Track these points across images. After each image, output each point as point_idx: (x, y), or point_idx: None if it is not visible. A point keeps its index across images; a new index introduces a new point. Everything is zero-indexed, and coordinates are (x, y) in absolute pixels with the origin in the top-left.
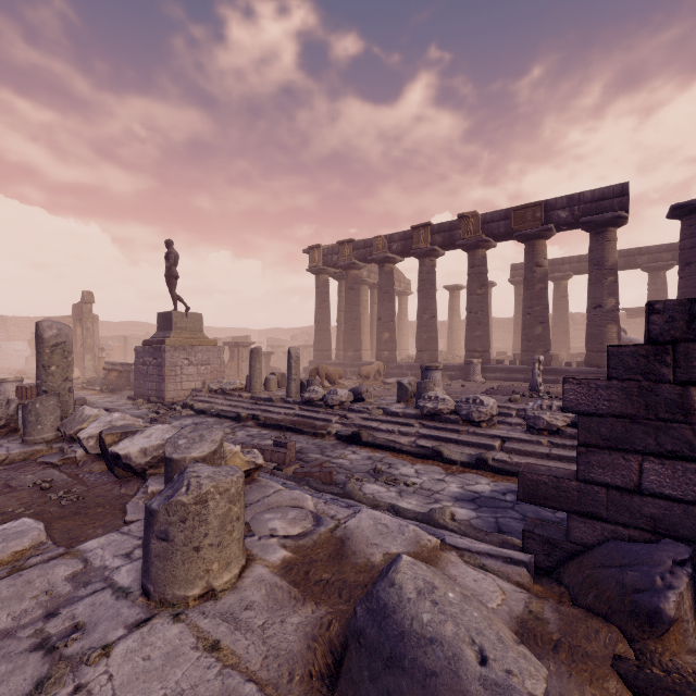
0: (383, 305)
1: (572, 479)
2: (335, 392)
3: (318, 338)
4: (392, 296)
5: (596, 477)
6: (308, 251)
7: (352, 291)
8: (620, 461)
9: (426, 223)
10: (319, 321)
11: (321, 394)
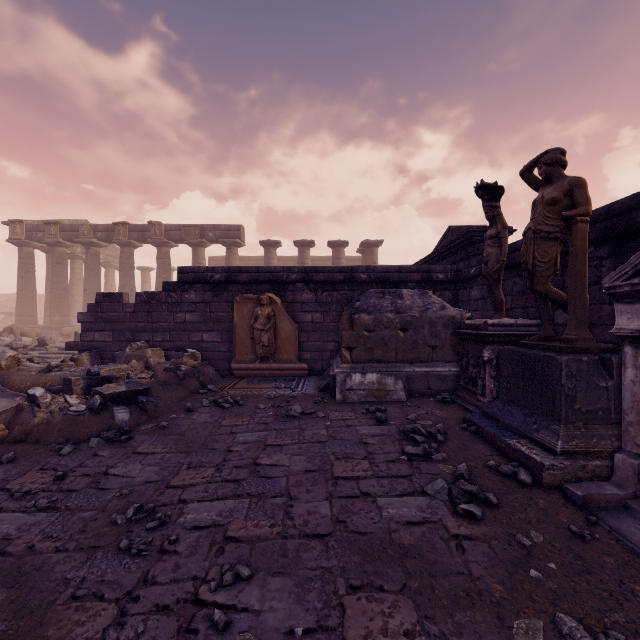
0: (89, 279)
1: (80, 341)
2: (20, 339)
3: (20, 305)
4: (97, 273)
5: (85, 340)
6: (8, 224)
7: (59, 266)
8: (90, 334)
9: (125, 222)
10: (22, 289)
11: (8, 341)
